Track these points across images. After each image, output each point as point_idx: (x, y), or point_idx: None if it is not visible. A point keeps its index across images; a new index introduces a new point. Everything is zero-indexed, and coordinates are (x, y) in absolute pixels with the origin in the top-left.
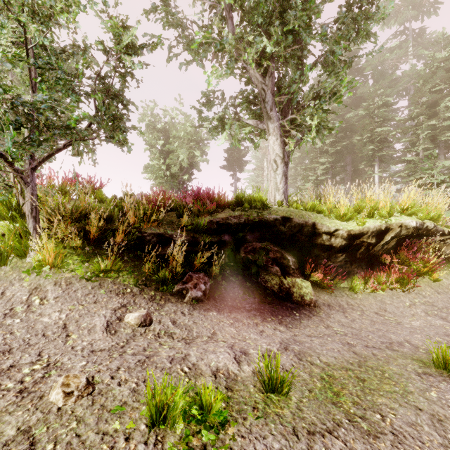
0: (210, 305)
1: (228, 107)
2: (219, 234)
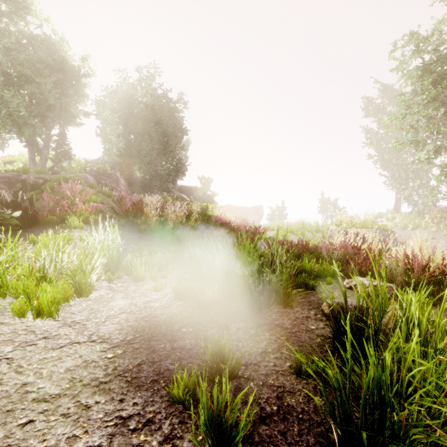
0: None
1: None
2: None
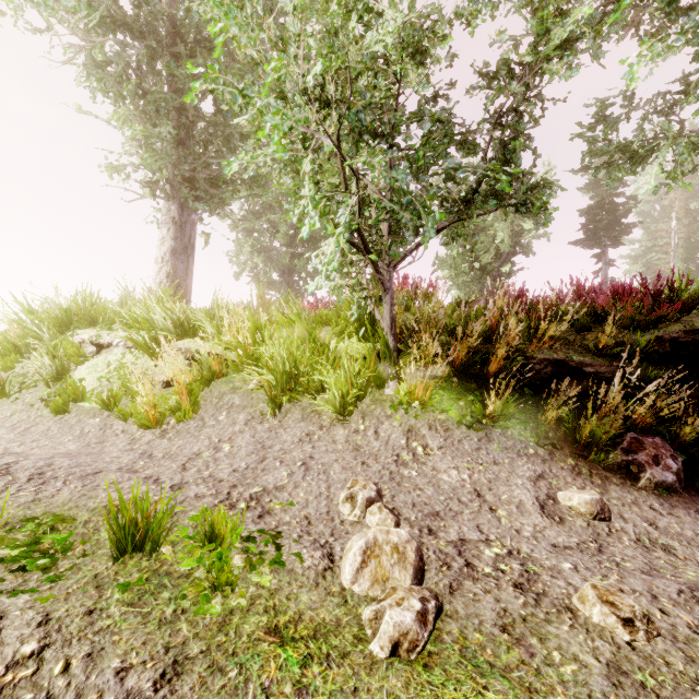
0: (698, 503)
1: (647, 118)
2: (671, 363)
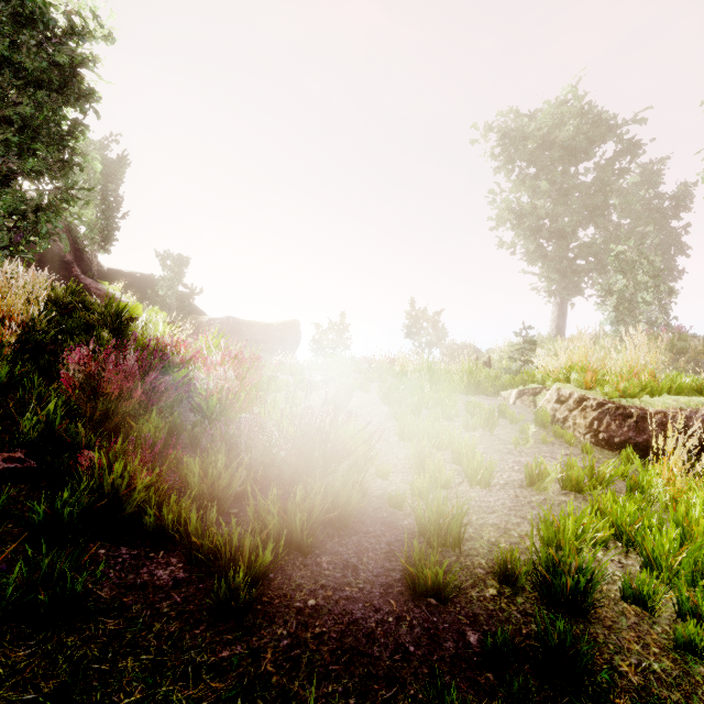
0: None
1: None
2: None
